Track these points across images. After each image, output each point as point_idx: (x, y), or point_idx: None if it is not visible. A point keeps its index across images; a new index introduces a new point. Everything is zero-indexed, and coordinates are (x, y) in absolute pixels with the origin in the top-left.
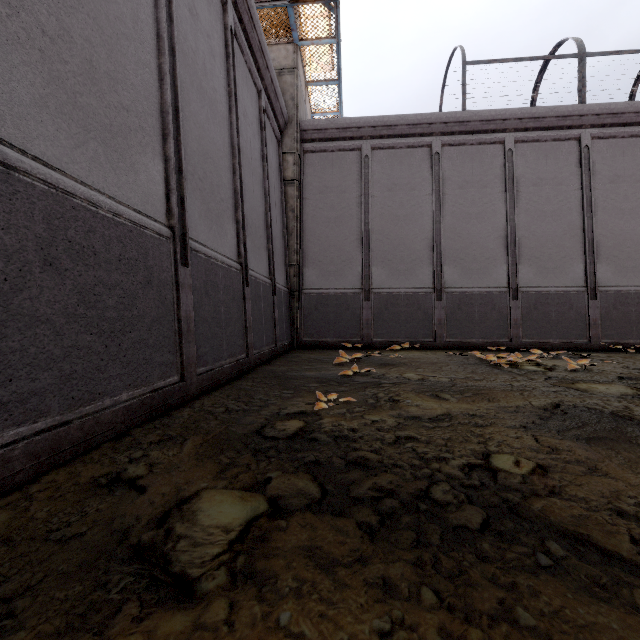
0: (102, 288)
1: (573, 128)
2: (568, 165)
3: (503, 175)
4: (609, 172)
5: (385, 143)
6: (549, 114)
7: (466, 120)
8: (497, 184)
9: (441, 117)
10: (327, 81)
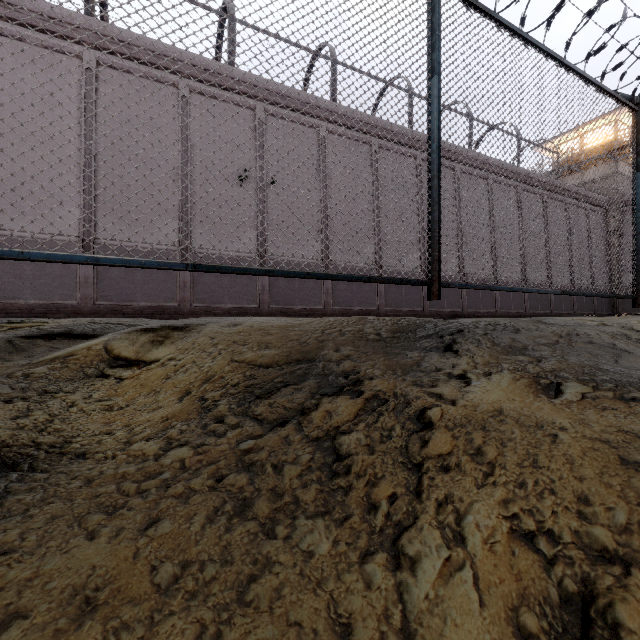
0: (537, 295)
1: None
2: None
3: None
4: None
5: None
6: None
7: None
8: None
9: None
10: None
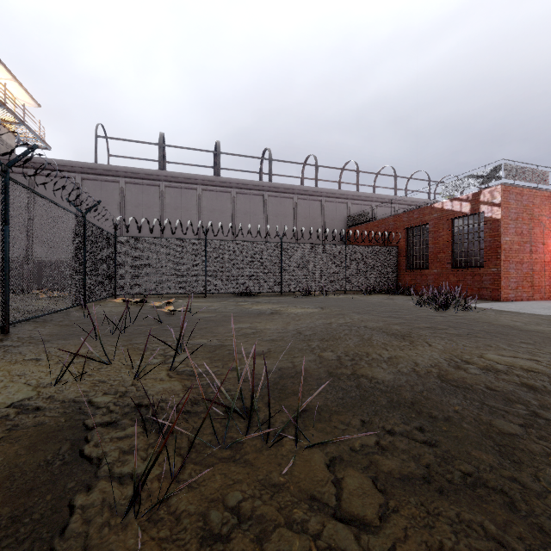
0: None
1: (156, 180)
2: (154, 198)
3: (119, 200)
4: (174, 204)
5: (44, 173)
6: (141, 172)
7: (95, 168)
8: (115, 204)
9: (79, 164)
10: (14, 123)
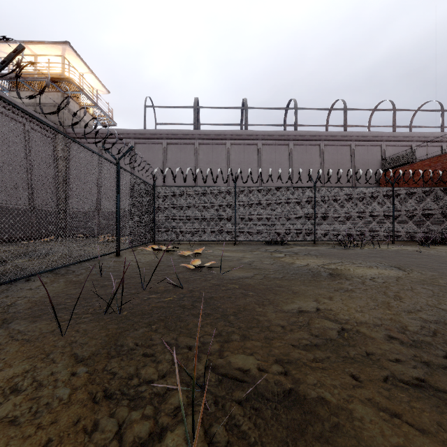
0: None
1: (191, 139)
2: (190, 155)
3: (162, 158)
4: (206, 159)
5: (109, 141)
6: (179, 133)
7: (144, 133)
8: (159, 162)
9: (132, 131)
10: (90, 106)
